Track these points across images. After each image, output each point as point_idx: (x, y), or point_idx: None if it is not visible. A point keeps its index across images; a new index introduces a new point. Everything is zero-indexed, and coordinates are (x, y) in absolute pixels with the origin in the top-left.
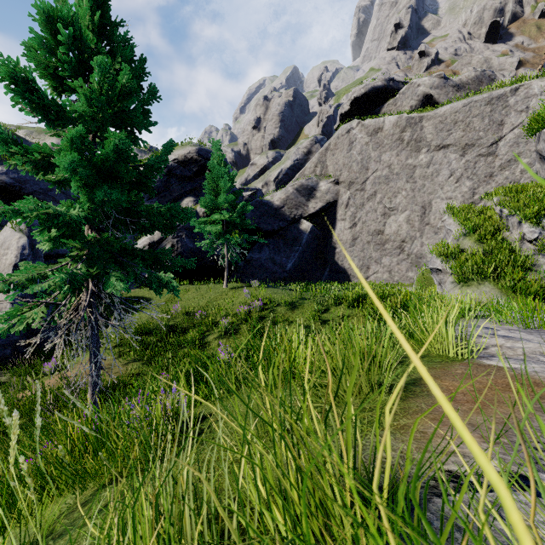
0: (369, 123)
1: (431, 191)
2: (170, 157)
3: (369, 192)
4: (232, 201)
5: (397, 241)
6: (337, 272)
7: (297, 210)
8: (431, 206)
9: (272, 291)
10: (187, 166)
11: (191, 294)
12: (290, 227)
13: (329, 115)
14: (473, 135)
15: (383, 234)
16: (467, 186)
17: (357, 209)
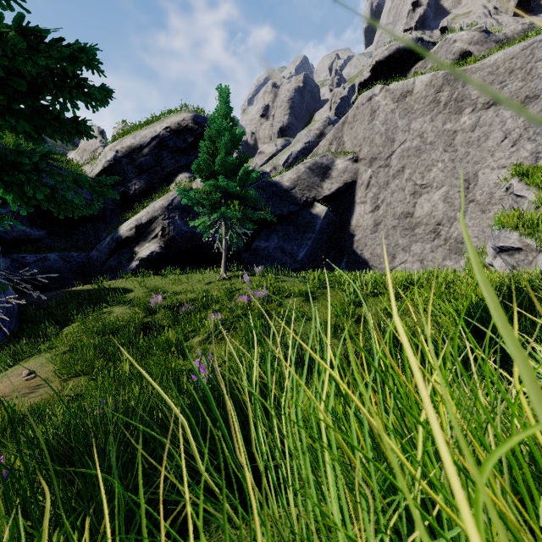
0: (395, 86)
1: (477, 159)
2: (161, 125)
3: (395, 167)
4: (231, 167)
5: (430, 224)
6: (356, 262)
7: (310, 192)
8: (477, 178)
9: (282, 279)
10: (182, 136)
11: (181, 284)
12: (302, 212)
13: (343, 96)
14: (536, 85)
15: (413, 217)
16: (527, 149)
17: (380, 190)
